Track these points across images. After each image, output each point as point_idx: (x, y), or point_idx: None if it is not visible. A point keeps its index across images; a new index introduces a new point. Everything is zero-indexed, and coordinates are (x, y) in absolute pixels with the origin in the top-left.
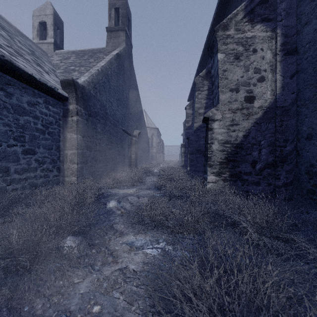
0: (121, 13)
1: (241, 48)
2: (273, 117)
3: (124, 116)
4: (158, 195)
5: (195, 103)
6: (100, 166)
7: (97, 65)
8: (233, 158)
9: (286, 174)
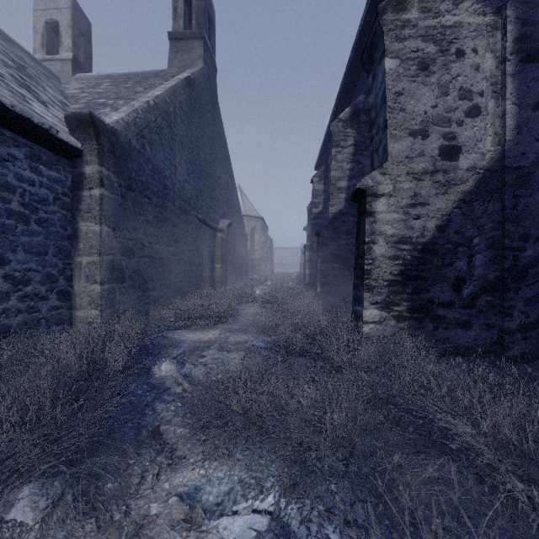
0: (195, 6)
1: (432, 47)
2: (497, 188)
3: (201, 194)
4: (262, 345)
5: (332, 170)
6: (152, 287)
7: (147, 94)
8: (415, 272)
9: (524, 305)
